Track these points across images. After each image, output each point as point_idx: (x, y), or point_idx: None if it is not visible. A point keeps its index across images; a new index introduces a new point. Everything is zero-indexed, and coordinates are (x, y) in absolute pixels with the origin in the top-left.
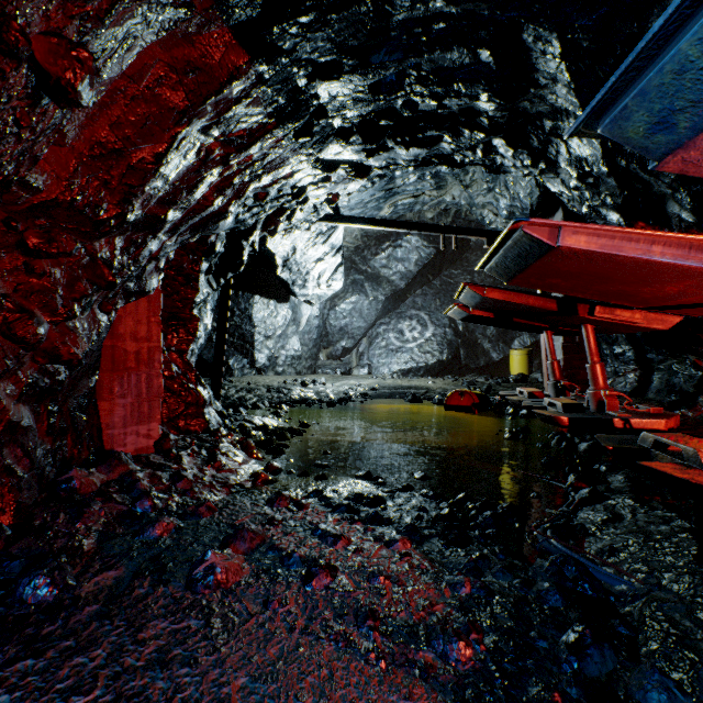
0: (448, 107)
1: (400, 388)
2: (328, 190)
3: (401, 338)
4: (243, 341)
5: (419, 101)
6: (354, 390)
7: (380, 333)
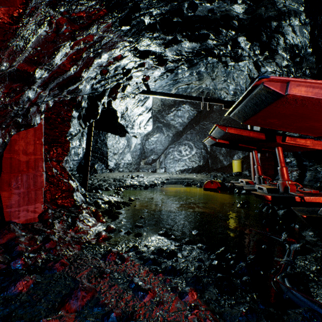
0: (214, 12)
1: (180, 179)
2: (143, 73)
3: (180, 154)
4: (102, 155)
5: (198, 3)
6: (157, 180)
7: (170, 152)
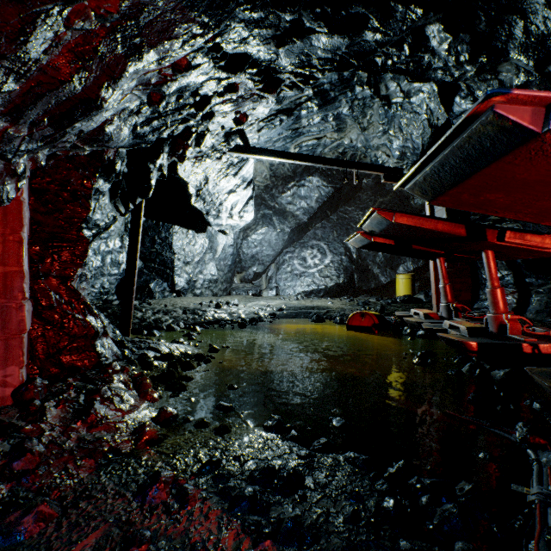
0: None
1: (304, 308)
2: (236, 107)
3: (304, 265)
4: (163, 266)
5: None
6: (263, 310)
7: (286, 260)
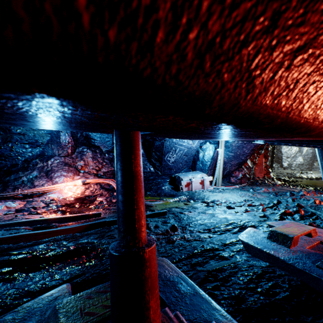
0: None
1: None
2: None
3: None
4: (277, 159)
5: None
6: None
7: None
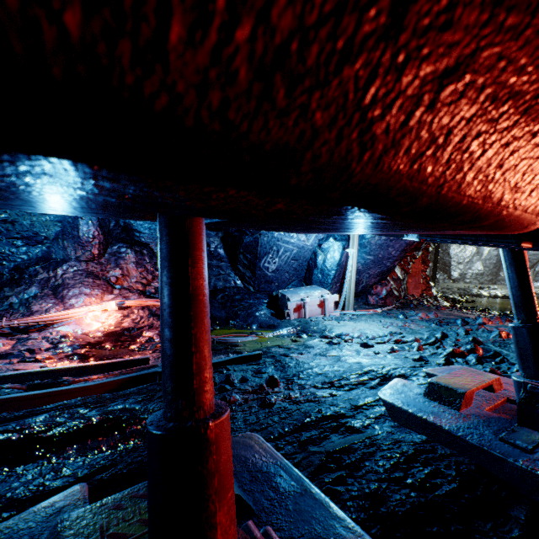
0: None
1: None
2: None
3: None
4: (444, 265)
5: None
6: None
7: None
